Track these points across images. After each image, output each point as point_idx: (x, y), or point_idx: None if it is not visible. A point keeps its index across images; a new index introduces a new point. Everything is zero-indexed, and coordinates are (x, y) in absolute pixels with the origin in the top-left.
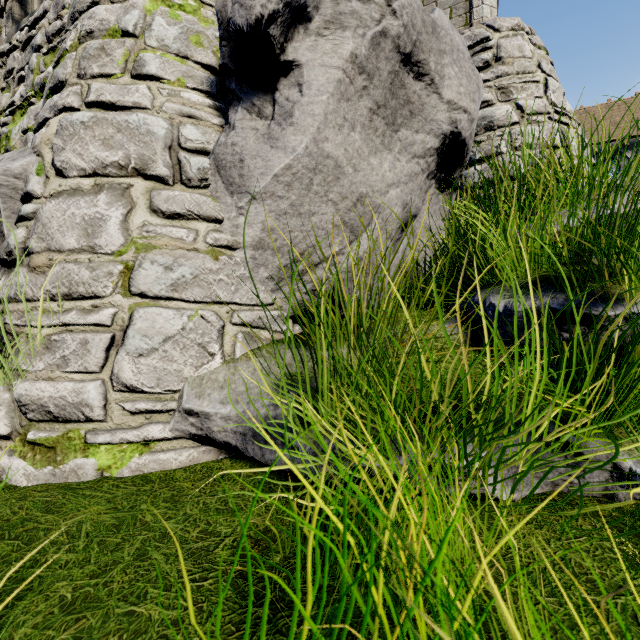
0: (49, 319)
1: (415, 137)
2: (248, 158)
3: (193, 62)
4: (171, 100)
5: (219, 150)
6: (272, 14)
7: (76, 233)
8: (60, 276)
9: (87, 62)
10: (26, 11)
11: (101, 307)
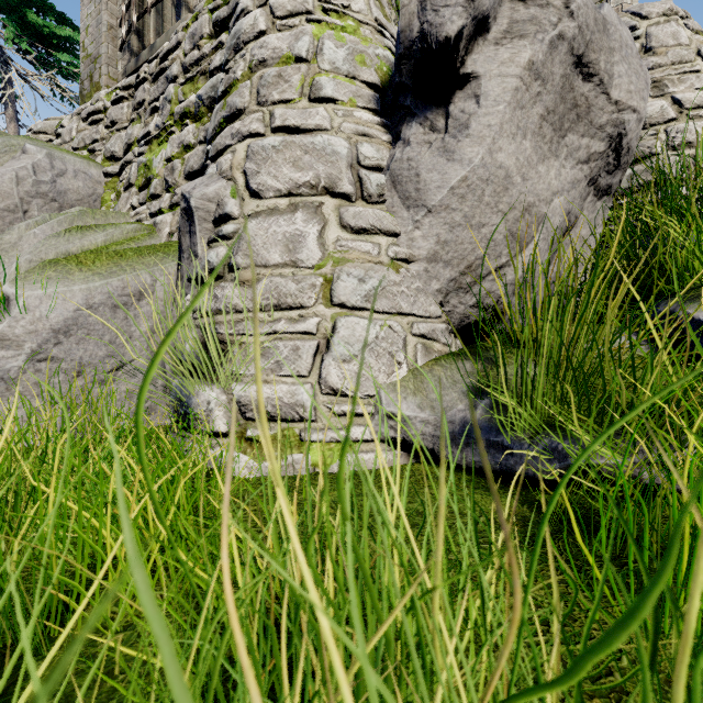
0: (261, 328)
1: (580, 142)
2: (424, 172)
3: (359, 82)
4: (347, 120)
5: (395, 166)
6: (461, 29)
7: (279, 249)
8: (269, 289)
9: (267, 90)
10: (143, 43)
11: (306, 317)
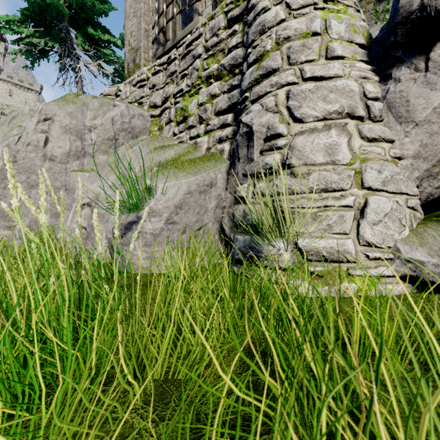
0: (315, 203)
1: None
2: (412, 99)
3: (354, 44)
4: (352, 69)
5: (390, 96)
6: None
7: (322, 154)
8: (318, 179)
9: (295, 55)
10: (165, 37)
11: (345, 196)
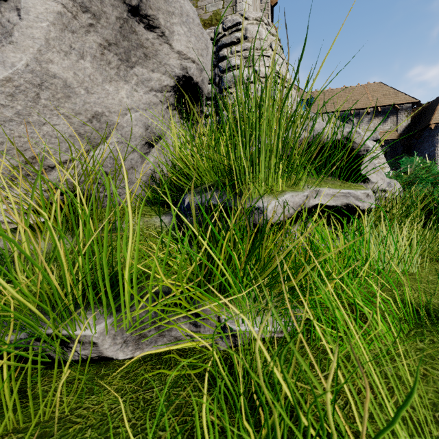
0: None
1: (151, 75)
2: None
3: None
4: None
5: None
6: None
7: None
8: None
9: None
10: None
11: None
